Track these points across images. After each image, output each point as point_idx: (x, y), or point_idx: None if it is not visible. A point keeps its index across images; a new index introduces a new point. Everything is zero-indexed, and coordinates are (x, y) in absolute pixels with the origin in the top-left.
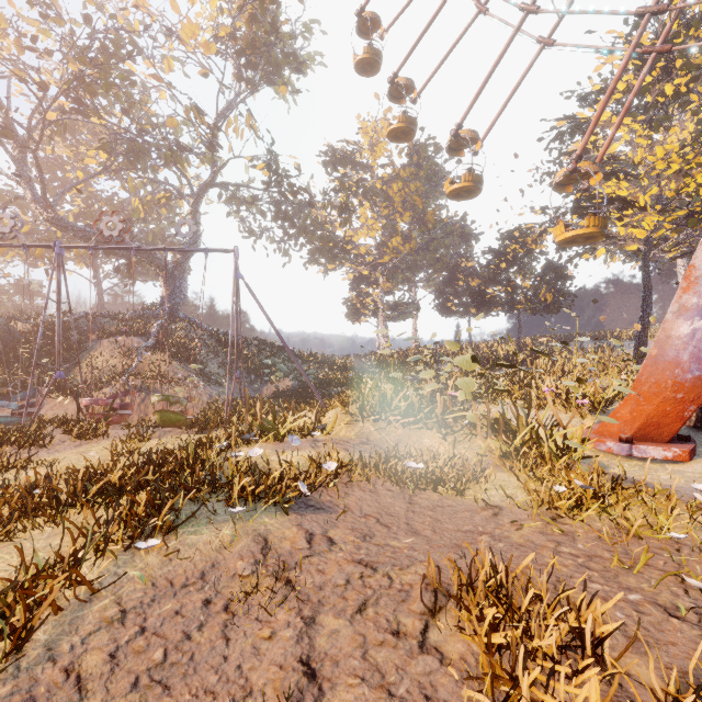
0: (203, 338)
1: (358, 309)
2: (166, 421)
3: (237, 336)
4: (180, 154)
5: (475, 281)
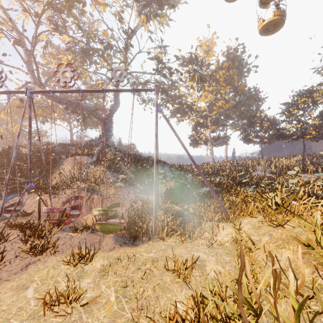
0: (122, 156)
1: (197, 141)
2: (105, 231)
3: (157, 156)
4: (110, 51)
5: (266, 123)
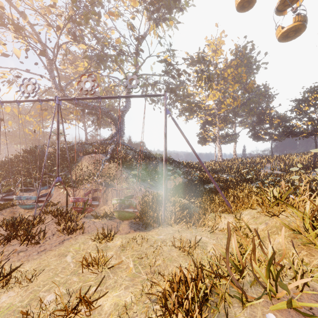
0: (133, 154)
1: (205, 138)
2: (122, 218)
3: (166, 154)
4: (122, 56)
5: (276, 120)
